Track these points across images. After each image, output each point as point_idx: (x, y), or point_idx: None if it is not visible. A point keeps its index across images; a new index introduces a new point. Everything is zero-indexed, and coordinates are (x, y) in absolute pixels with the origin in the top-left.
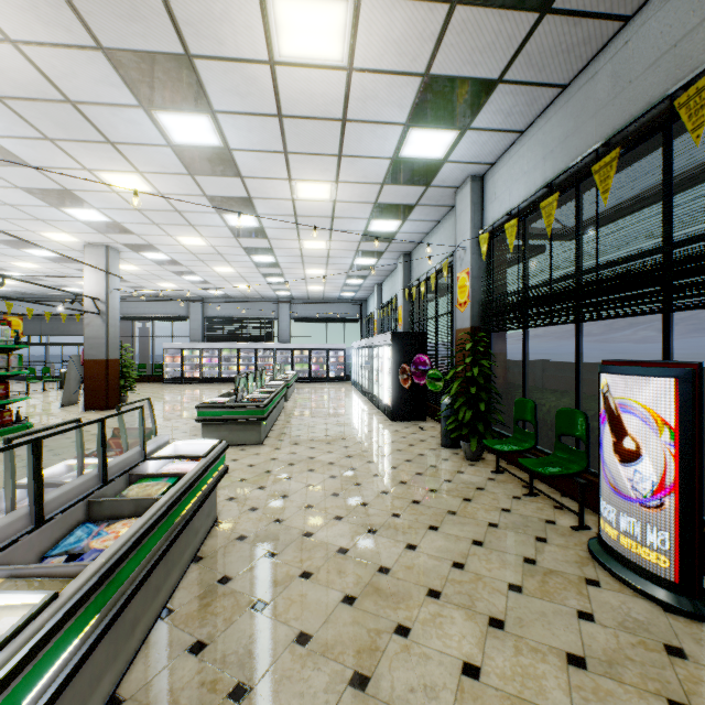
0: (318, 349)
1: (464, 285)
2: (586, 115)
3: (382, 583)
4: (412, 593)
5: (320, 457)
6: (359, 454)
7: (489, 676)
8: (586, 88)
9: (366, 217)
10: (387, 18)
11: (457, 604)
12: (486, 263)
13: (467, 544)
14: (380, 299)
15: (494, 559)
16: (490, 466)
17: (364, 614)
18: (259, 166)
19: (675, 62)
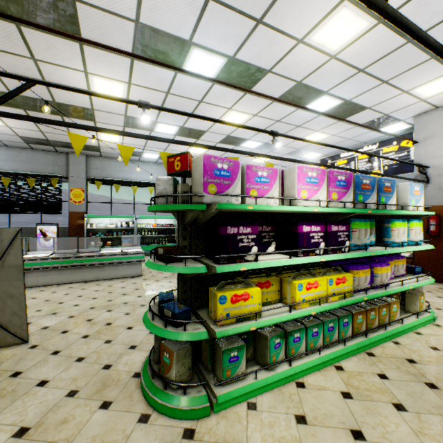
0: None
1: None
2: (18, 160)
3: None
4: None
5: None
6: None
7: None
8: (18, 153)
9: None
10: (5, 129)
11: None
12: None
13: None
14: None
15: None
16: None
17: None
18: None
19: (46, 167)
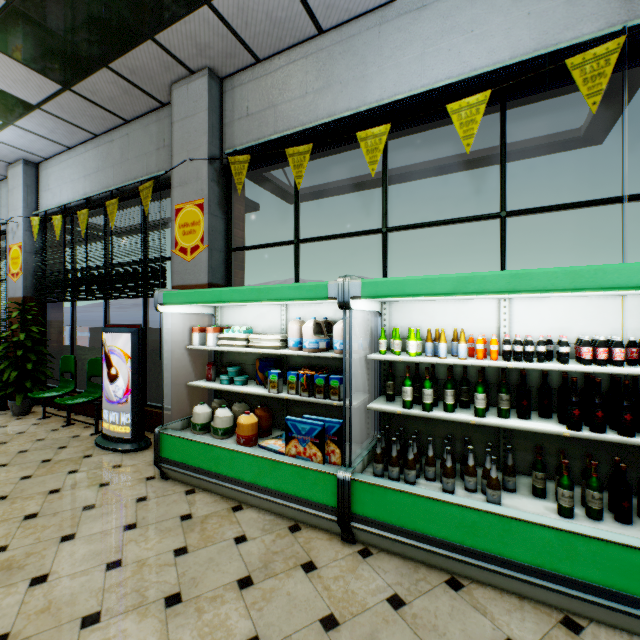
0: None
1: (17, 257)
2: (109, 163)
3: None
4: None
5: None
6: None
7: None
8: (109, 146)
9: None
10: None
11: None
12: (42, 242)
13: None
14: None
15: (15, 469)
16: (40, 415)
17: None
18: None
19: (146, 163)
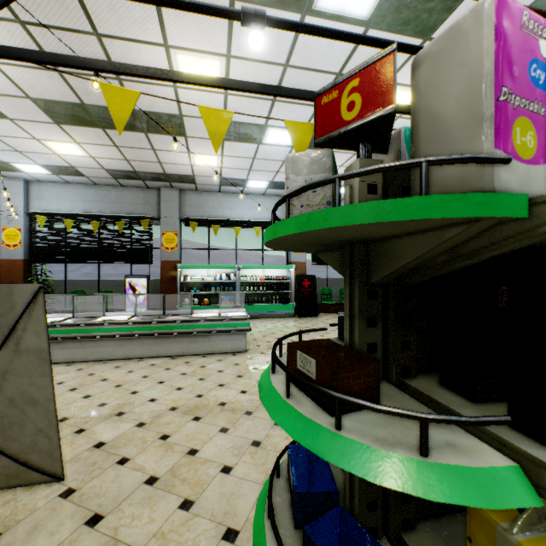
0: None
1: (15, 235)
2: (107, 200)
3: None
4: None
5: None
6: None
7: None
8: (107, 192)
9: None
10: (89, 161)
11: None
12: (30, 226)
13: None
14: None
15: None
16: None
17: None
18: None
19: (136, 207)
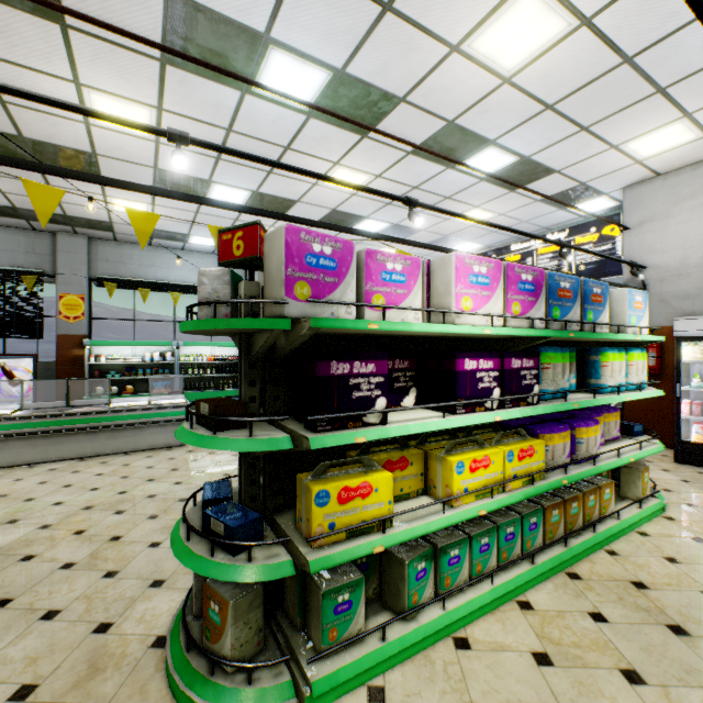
0: None
1: None
2: None
3: None
4: None
5: None
6: None
7: None
8: None
9: None
10: None
11: None
12: None
13: None
14: None
15: None
16: None
17: None
18: None
19: (13, 257)
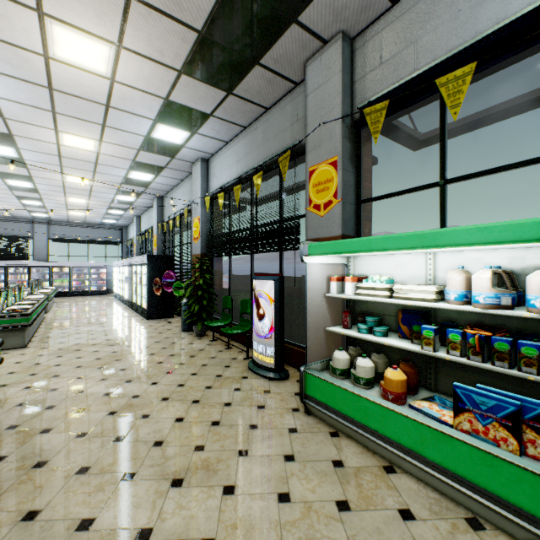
0: (80, 267)
1: (197, 227)
2: (254, 147)
3: (135, 402)
4: (153, 401)
5: (86, 349)
6: (120, 343)
7: (188, 419)
8: (254, 133)
9: (126, 168)
10: (139, 64)
11: (178, 399)
12: (210, 214)
13: (188, 376)
14: (139, 227)
15: (201, 379)
16: (210, 338)
17: (122, 416)
18: (25, 114)
19: (282, 139)
